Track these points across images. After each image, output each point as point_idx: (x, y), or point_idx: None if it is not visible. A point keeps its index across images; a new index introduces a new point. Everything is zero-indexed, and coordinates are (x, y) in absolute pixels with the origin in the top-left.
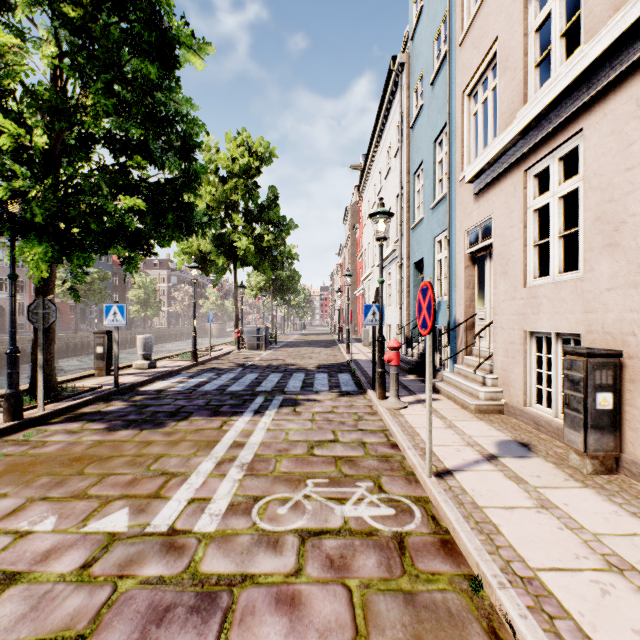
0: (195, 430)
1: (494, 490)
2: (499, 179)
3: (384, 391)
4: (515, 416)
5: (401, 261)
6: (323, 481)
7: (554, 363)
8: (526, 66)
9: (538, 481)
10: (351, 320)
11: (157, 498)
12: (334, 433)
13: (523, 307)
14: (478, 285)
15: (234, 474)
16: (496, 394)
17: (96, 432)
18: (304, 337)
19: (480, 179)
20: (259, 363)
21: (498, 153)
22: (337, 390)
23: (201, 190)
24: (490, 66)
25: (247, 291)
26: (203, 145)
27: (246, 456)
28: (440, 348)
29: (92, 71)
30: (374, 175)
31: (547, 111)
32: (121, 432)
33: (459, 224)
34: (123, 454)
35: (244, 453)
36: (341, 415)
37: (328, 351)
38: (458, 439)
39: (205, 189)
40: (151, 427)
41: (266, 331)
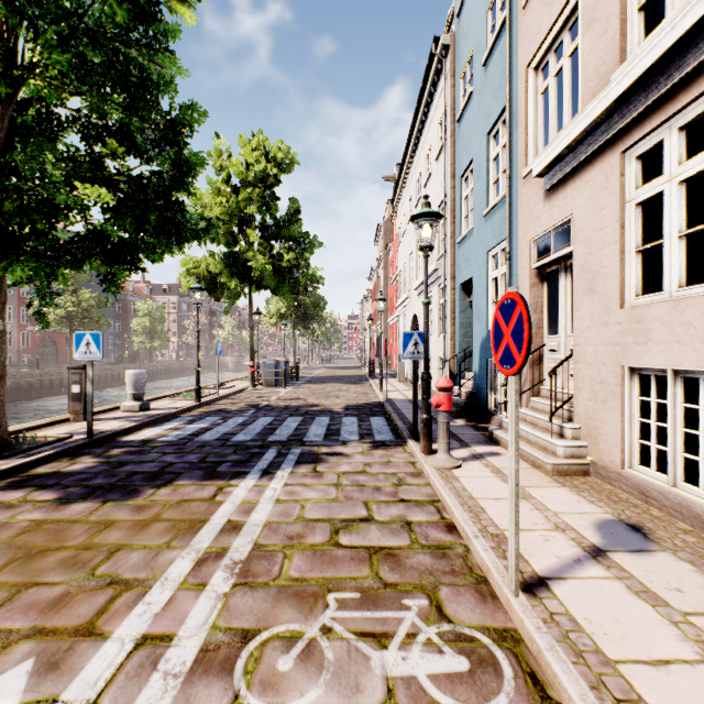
0: (178, 502)
1: (622, 621)
2: (582, 168)
3: (430, 443)
4: (608, 480)
5: (445, 282)
6: (352, 597)
7: (671, 412)
8: (624, 11)
9: (683, 600)
10: (385, 352)
11: (87, 636)
12: (367, 506)
13: (620, 335)
14: (547, 308)
15: (218, 583)
16: (579, 449)
17: (40, 506)
18: (330, 371)
19: (554, 170)
20: (276, 403)
21: (584, 131)
22: (369, 440)
23: (210, 201)
24: (567, 26)
25: (266, 319)
26: (195, 123)
27: (241, 548)
28: (495, 386)
29: (44, 20)
30: (411, 184)
31: (665, 60)
32: (75, 506)
33: (522, 232)
34: (64, 545)
35: (239, 542)
36: (375, 477)
37: (358, 388)
38: (540, 518)
39: (215, 200)
40: (119, 497)
41: (286, 365)
